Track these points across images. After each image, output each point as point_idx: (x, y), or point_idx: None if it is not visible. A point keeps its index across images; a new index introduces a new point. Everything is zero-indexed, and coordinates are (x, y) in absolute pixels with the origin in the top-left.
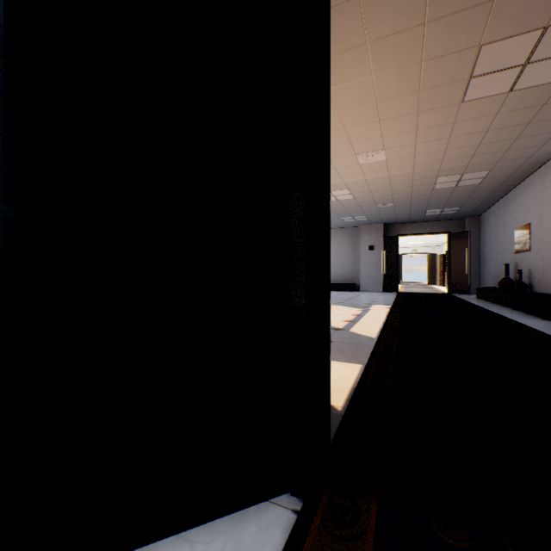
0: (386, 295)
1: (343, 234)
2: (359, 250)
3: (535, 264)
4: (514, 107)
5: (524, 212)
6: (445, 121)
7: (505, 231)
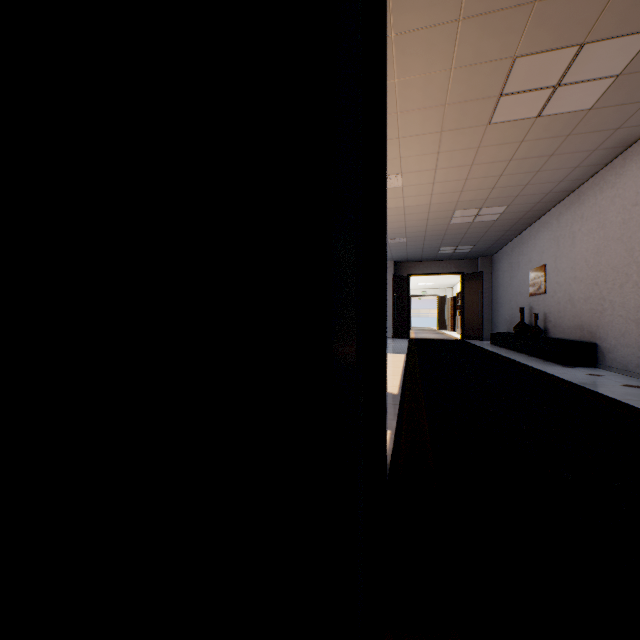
0: (398, 342)
1: None
2: None
3: (550, 308)
4: (540, 135)
5: (539, 252)
6: (469, 145)
7: (520, 272)
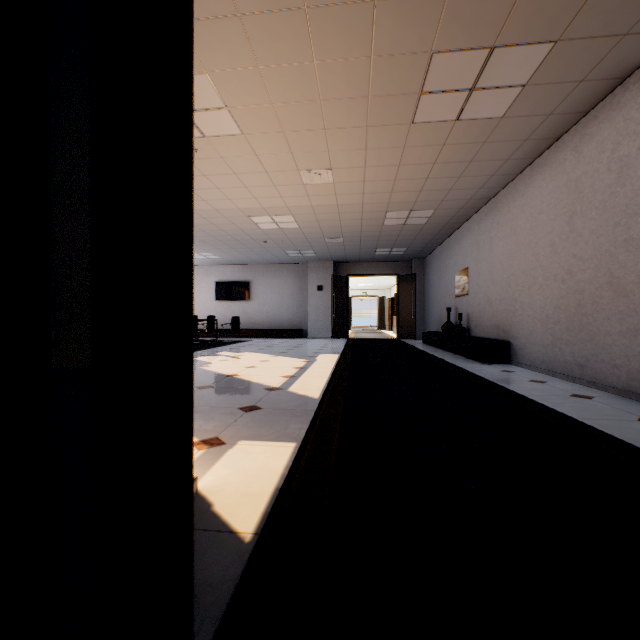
0: (336, 342)
1: (290, 271)
2: (307, 290)
3: (472, 308)
4: (459, 140)
5: (464, 256)
6: (395, 144)
7: (447, 274)
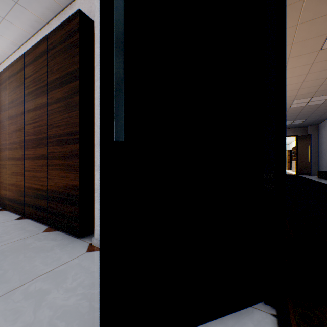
0: None
1: None
2: None
3: None
4: None
5: None
6: (306, 63)
7: None
